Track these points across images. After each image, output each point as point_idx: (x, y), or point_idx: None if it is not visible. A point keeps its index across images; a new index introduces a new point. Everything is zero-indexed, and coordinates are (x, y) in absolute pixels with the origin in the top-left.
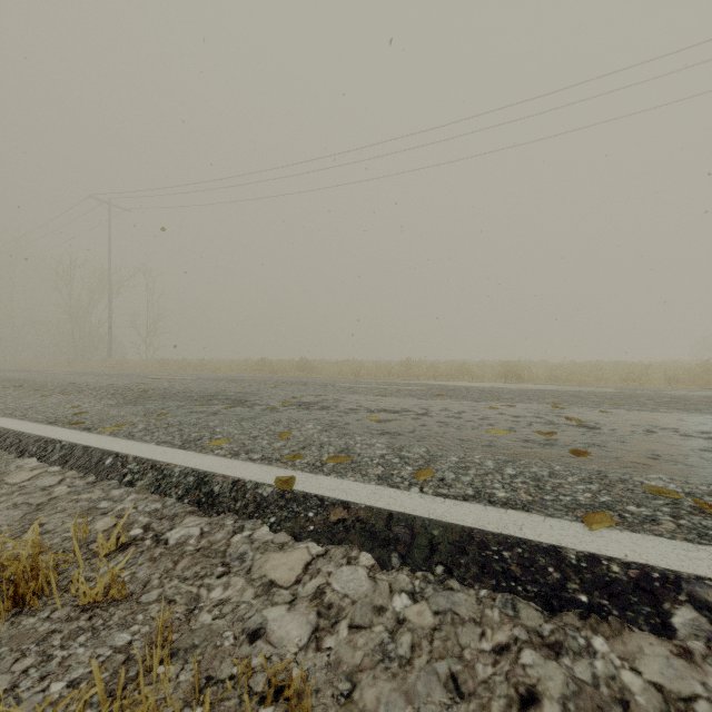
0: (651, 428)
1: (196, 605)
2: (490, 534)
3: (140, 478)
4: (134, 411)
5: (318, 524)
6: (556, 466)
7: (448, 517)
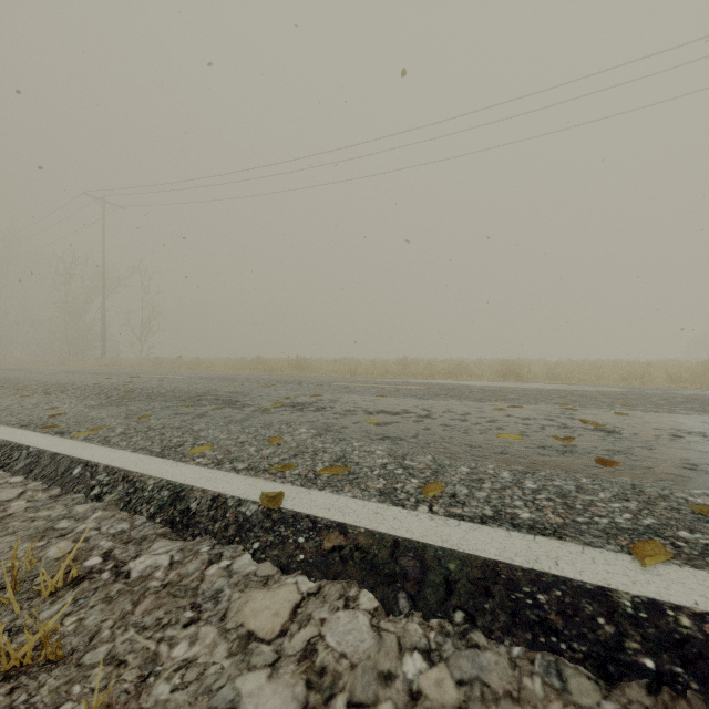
0: (676, 432)
1: (151, 670)
2: (519, 570)
3: (109, 492)
4: (115, 412)
5: (310, 552)
6: (582, 479)
7: (466, 547)
